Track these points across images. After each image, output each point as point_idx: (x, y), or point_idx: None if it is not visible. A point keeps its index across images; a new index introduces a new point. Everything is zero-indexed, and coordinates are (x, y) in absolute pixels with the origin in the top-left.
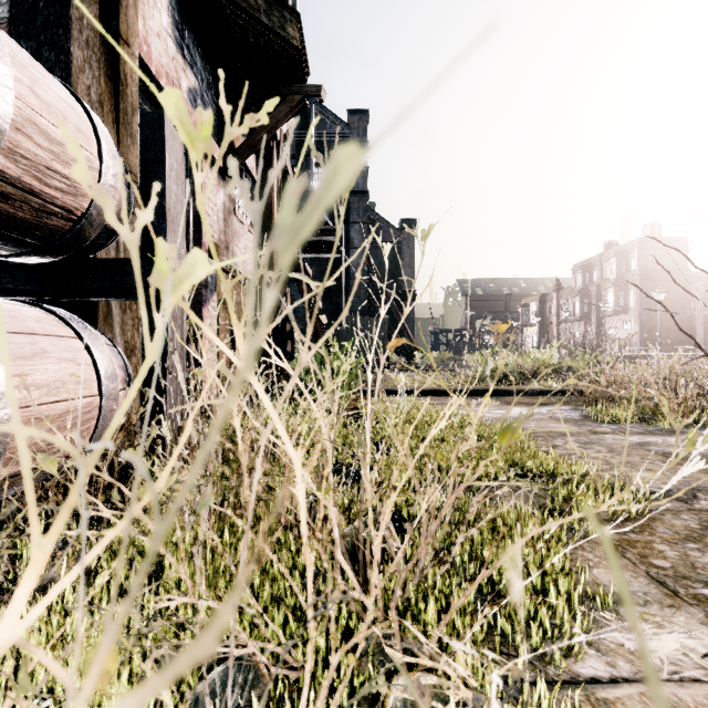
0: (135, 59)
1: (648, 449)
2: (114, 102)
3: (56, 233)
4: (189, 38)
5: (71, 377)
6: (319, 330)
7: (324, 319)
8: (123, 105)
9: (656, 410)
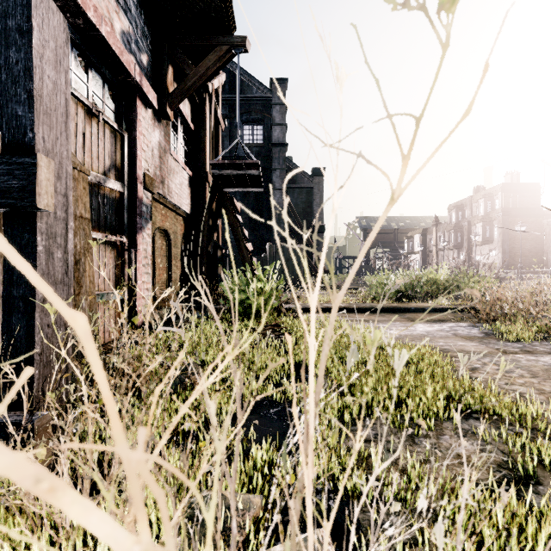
0: None
1: None
2: None
3: None
4: None
5: None
6: (245, 255)
7: (250, 246)
8: None
9: None
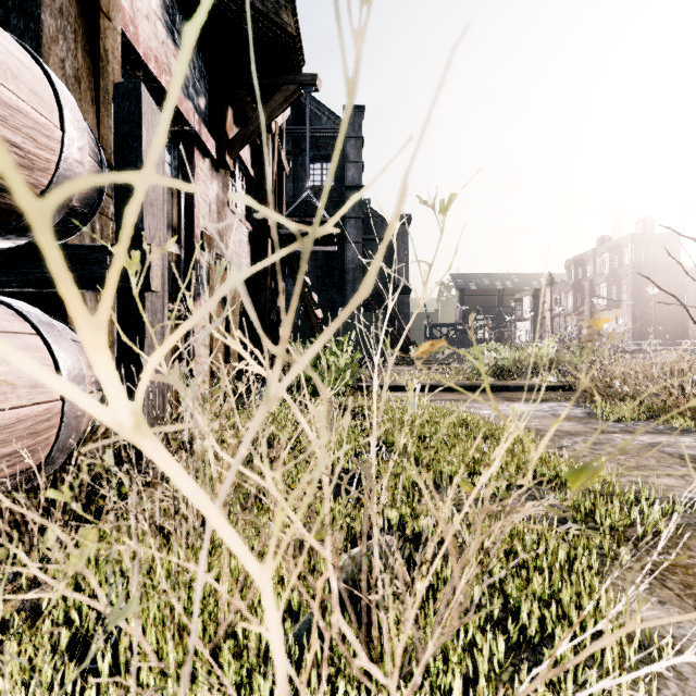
0: (117, 34)
1: (663, 451)
2: (93, 79)
3: (11, 214)
4: (180, 23)
5: (23, 380)
6: (314, 324)
7: (320, 313)
8: (103, 83)
9: (663, 408)
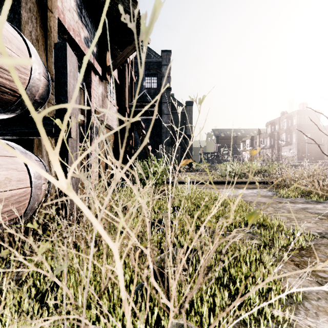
0: (55, 19)
1: (307, 211)
2: (44, 40)
3: (8, 103)
4: (85, 12)
5: (14, 178)
6: (147, 153)
7: (150, 147)
8: (49, 42)
9: (309, 191)
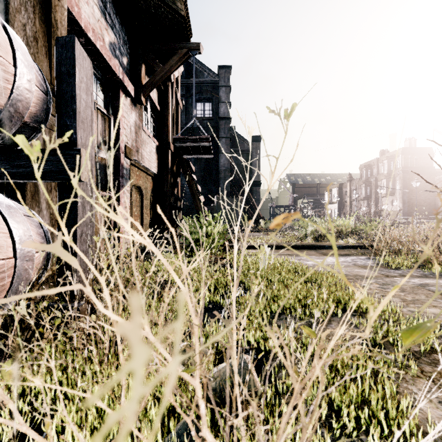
0: (64, 10)
1: (429, 289)
2: (47, 39)
3: None
4: (110, 8)
5: None
6: (199, 205)
7: (202, 198)
8: (54, 42)
9: (427, 260)
